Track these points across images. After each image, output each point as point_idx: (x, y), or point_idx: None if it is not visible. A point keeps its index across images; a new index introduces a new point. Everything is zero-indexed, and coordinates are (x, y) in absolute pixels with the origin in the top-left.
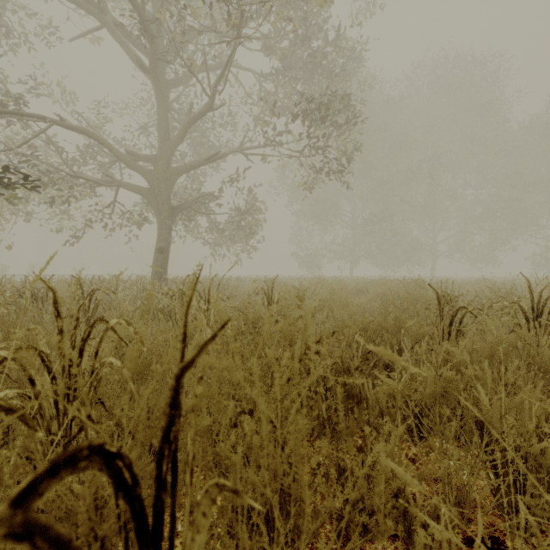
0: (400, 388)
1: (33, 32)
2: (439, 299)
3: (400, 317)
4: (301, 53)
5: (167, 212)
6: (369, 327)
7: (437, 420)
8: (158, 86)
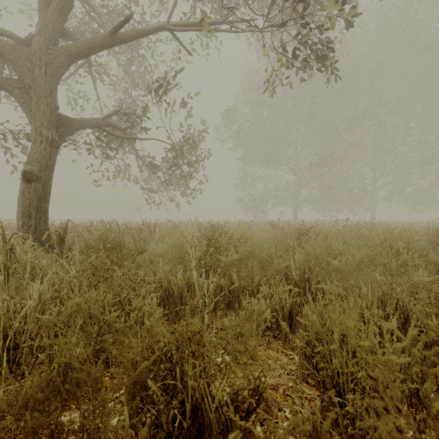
0: None
1: None
2: None
3: None
4: None
5: (46, 117)
6: None
7: None
8: None
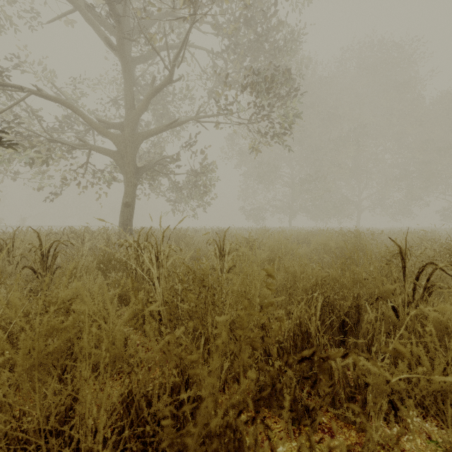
0: (393, 381)
1: (18, 16)
2: (402, 253)
3: (358, 272)
4: (248, 34)
5: (132, 172)
6: (322, 281)
7: (450, 429)
8: (124, 61)
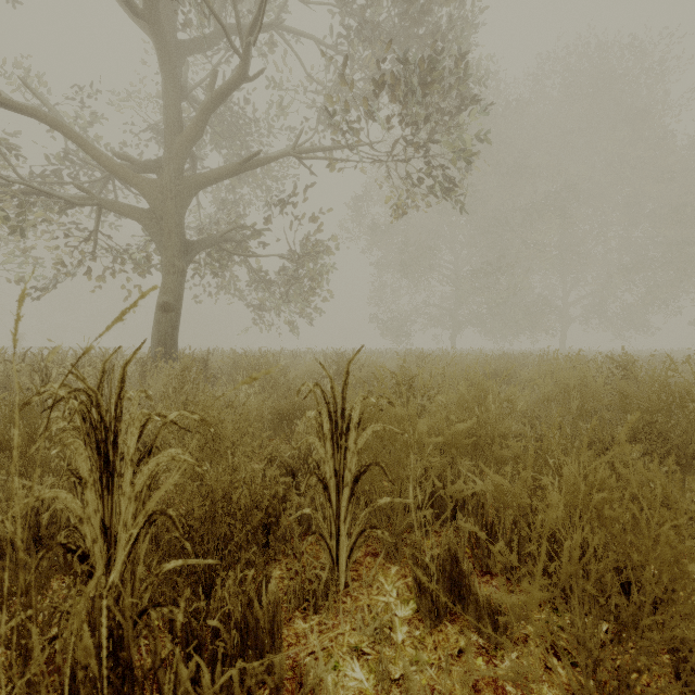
0: None
1: None
2: None
3: None
4: None
5: (176, 247)
6: None
7: None
8: (160, 41)
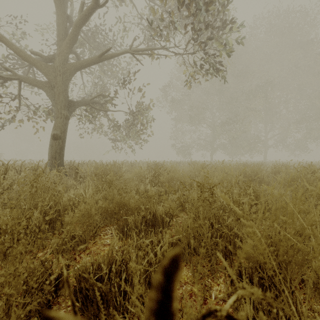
0: None
1: None
2: None
3: None
4: None
5: (63, 103)
6: None
7: None
8: None
